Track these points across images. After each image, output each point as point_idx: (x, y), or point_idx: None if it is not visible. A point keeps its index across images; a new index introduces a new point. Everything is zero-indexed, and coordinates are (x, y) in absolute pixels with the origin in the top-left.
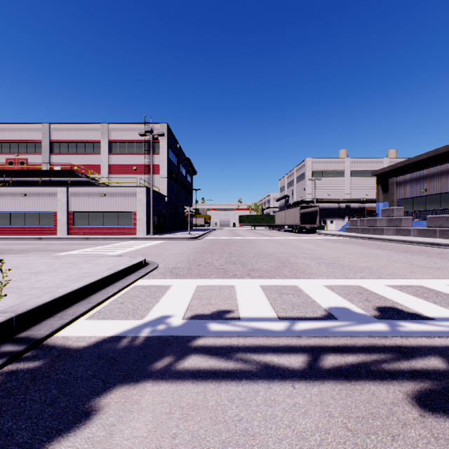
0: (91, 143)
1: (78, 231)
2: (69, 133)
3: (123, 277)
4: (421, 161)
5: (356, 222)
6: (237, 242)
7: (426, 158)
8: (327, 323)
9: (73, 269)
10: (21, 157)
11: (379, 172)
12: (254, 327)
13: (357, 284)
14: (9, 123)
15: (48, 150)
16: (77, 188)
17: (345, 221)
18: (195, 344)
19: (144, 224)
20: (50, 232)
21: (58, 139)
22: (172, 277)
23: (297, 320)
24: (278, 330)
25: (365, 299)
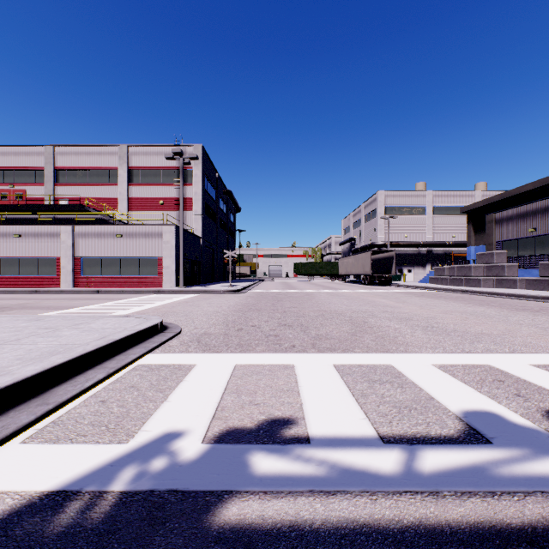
0: (106, 171)
1: (88, 282)
2: (78, 158)
3: (122, 351)
4: (525, 194)
5: (443, 270)
6: (292, 296)
7: (532, 190)
8: (476, 452)
9: (45, 339)
10: (17, 188)
11: (470, 208)
12: (339, 464)
13: (485, 363)
14: (2, 146)
15: (52, 179)
16: (86, 227)
17: (426, 270)
18: (219, 521)
19: (172, 273)
20: (52, 283)
21: (64, 165)
22: (199, 350)
23: (417, 446)
24: (388, 472)
25: (515, 393)
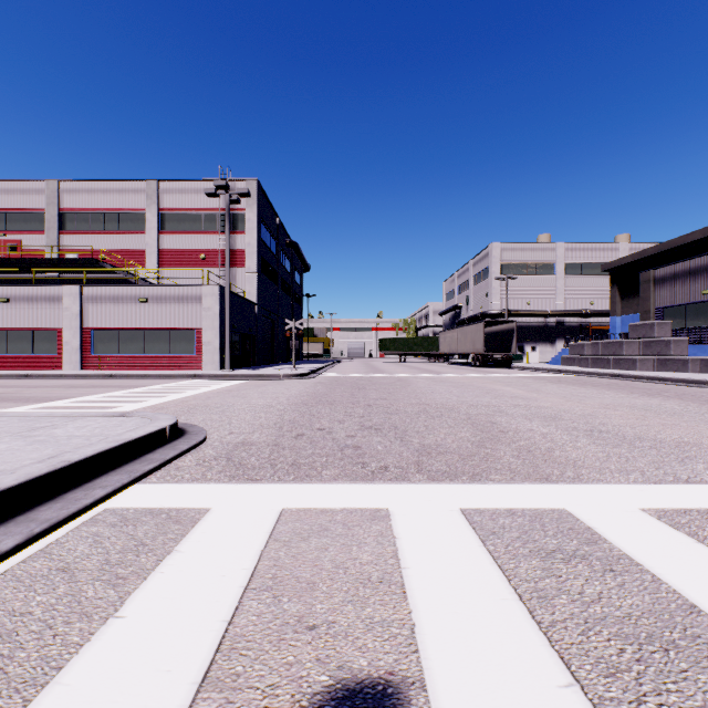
0: (129, 214)
1: (101, 363)
2: (91, 197)
3: (86, 479)
4: (691, 245)
5: (582, 347)
6: (379, 383)
7: (701, 239)
8: None
9: None
10: (10, 238)
11: (614, 265)
12: None
13: None
14: None
15: (56, 226)
16: (98, 288)
17: (556, 347)
18: None
19: (214, 350)
20: (51, 365)
21: (73, 207)
22: (224, 476)
23: None
24: None
25: None
